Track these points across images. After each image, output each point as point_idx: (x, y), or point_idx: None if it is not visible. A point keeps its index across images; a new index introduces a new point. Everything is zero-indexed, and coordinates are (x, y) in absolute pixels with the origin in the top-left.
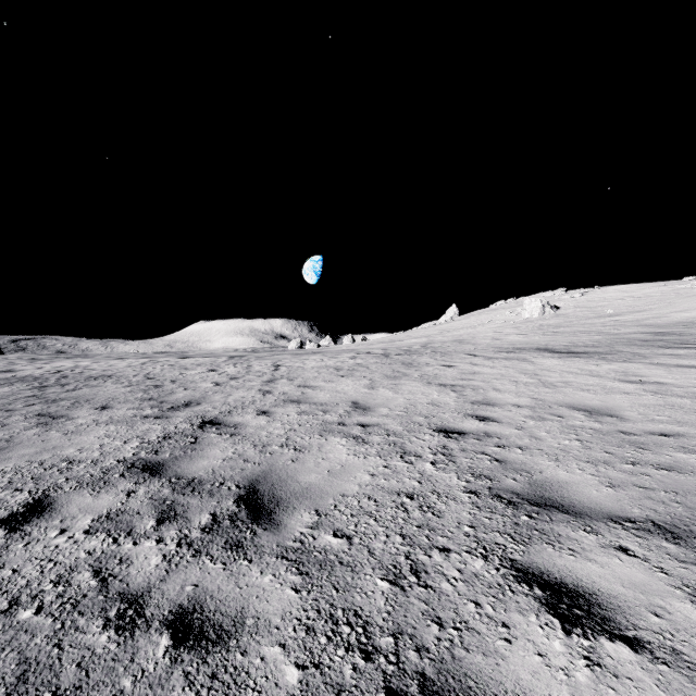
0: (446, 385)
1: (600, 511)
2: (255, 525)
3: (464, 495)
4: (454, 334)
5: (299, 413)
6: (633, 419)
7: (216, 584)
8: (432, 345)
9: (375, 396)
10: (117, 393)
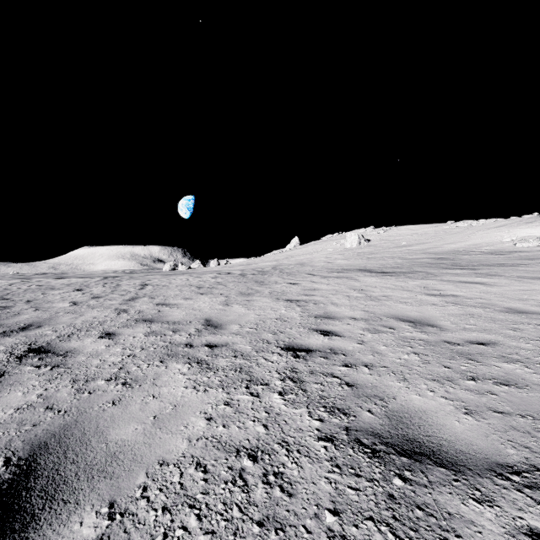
0: (292, 300)
1: (477, 457)
2: None
3: (319, 444)
4: (296, 259)
5: (147, 334)
6: (449, 328)
7: None
8: (280, 267)
9: (229, 312)
10: None
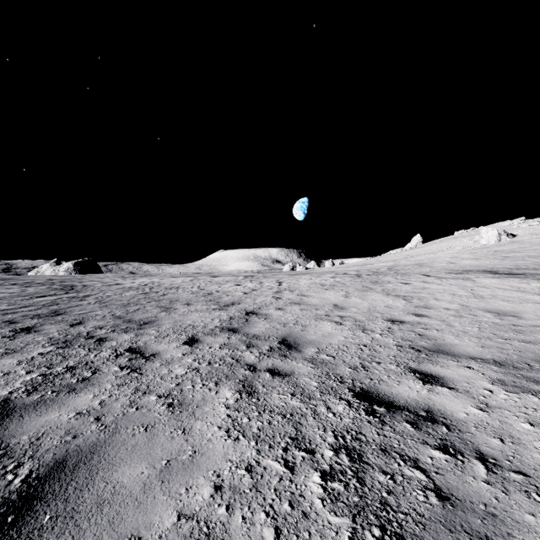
0: (399, 296)
1: (467, 355)
2: (290, 351)
3: (394, 346)
4: (416, 259)
5: (301, 310)
6: (528, 318)
7: (280, 364)
8: (396, 268)
9: (349, 301)
10: (189, 297)
